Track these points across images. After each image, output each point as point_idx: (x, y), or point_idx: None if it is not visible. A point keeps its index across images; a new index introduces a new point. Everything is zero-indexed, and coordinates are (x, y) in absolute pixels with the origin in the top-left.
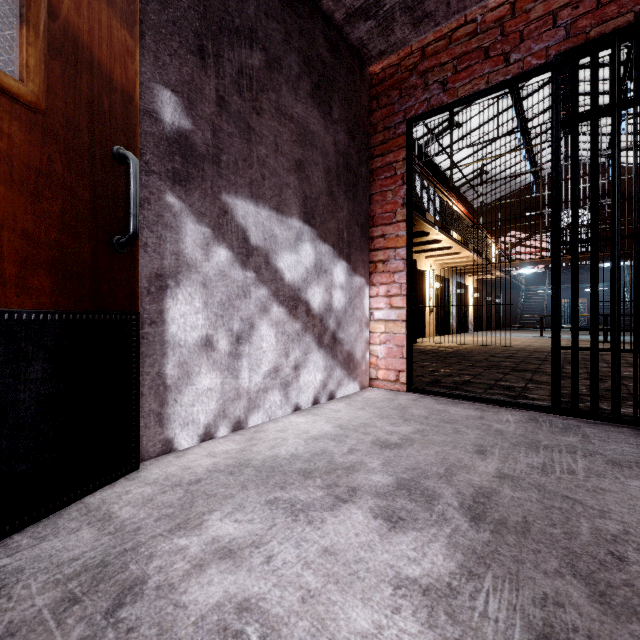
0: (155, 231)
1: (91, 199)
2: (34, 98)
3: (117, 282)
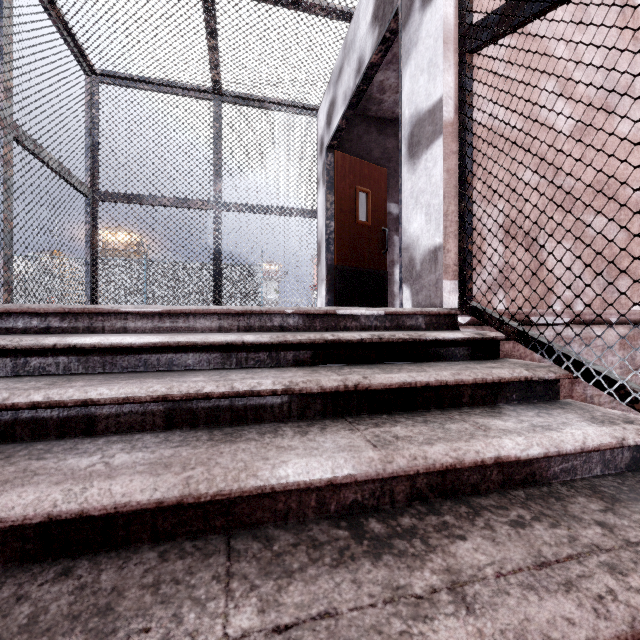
0: (391, 248)
1: (377, 243)
2: (369, 224)
3: (382, 263)
